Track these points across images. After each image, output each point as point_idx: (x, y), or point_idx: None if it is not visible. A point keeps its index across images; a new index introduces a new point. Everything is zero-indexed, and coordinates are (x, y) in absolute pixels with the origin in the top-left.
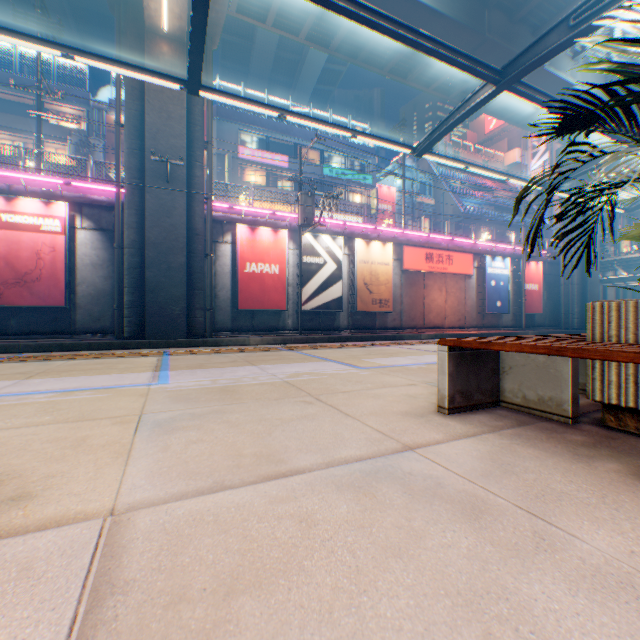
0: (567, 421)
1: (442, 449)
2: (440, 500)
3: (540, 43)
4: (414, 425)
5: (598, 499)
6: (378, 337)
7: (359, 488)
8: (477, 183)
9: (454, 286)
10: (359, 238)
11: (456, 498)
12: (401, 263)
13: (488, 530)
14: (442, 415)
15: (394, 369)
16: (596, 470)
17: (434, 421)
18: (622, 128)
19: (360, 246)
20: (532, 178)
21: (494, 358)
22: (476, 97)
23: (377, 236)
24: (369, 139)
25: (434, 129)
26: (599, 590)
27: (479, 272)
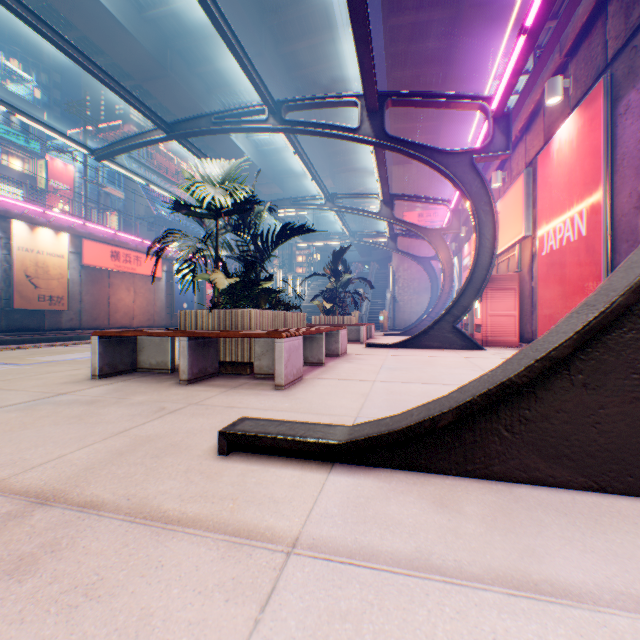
0: (170, 372)
1: (87, 391)
2: (77, 403)
3: (197, 121)
4: (72, 386)
5: (154, 390)
6: (50, 339)
7: (26, 409)
8: (172, 190)
9: (145, 287)
10: (20, 219)
11: (86, 401)
12: (83, 257)
13: (97, 404)
14: (95, 380)
15: (64, 362)
16: (164, 384)
17: (88, 383)
18: (201, 223)
19: (22, 230)
20: (158, 238)
21: (135, 342)
22: (153, 134)
23: (48, 222)
24: (36, 123)
25: (115, 143)
26: (130, 405)
27: (170, 276)
